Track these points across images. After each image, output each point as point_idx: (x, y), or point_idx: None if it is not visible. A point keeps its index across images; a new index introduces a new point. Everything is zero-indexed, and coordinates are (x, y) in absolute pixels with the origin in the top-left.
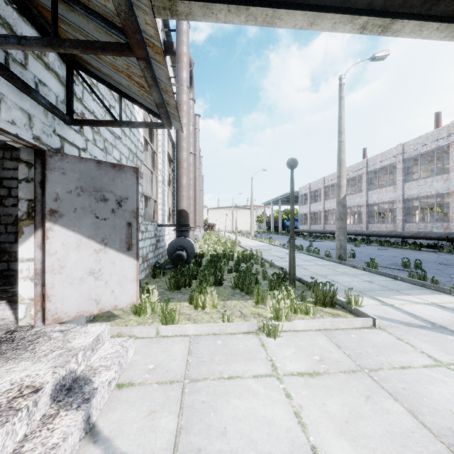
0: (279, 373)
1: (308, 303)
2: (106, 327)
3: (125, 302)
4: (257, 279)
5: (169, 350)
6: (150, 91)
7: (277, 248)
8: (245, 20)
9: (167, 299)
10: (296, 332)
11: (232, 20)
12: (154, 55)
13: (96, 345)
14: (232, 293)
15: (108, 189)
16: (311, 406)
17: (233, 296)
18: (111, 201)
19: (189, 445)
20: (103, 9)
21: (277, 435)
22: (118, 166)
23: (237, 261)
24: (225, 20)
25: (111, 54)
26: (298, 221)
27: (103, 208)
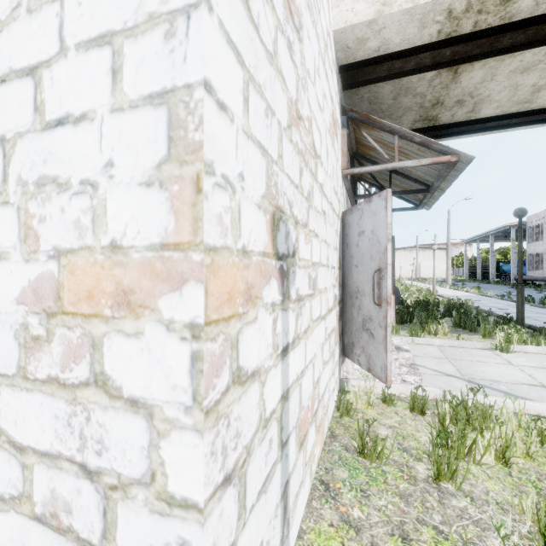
0: (514, 364)
1: (539, 337)
2: None
3: None
4: (479, 321)
5: (426, 349)
6: (424, 200)
7: (491, 299)
8: (482, 134)
9: (414, 322)
10: (526, 353)
11: (471, 136)
12: (437, 190)
13: None
14: (454, 330)
15: None
16: (539, 375)
17: (457, 332)
18: None
19: (466, 372)
20: (417, 177)
21: (516, 377)
22: None
23: (447, 308)
24: (465, 137)
25: (416, 194)
26: (524, 265)
27: None
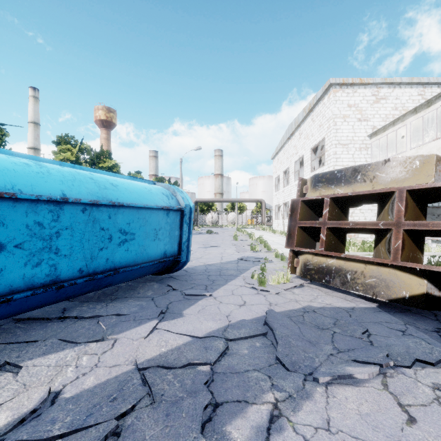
0: None
1: None
2: (429, 240)
3: (440, 239)
4: None
5: None
6: None
7: None
8: None
9: None
10: None
11: None
12: None
13: (426, 241)
14: None
15: (435, 213)
16: None
17: None
18: (435, 215)
19: None
20: None
21: None
22: (438, 207)
23: None
24: None
25: None
26: None
27: (433, 217)
